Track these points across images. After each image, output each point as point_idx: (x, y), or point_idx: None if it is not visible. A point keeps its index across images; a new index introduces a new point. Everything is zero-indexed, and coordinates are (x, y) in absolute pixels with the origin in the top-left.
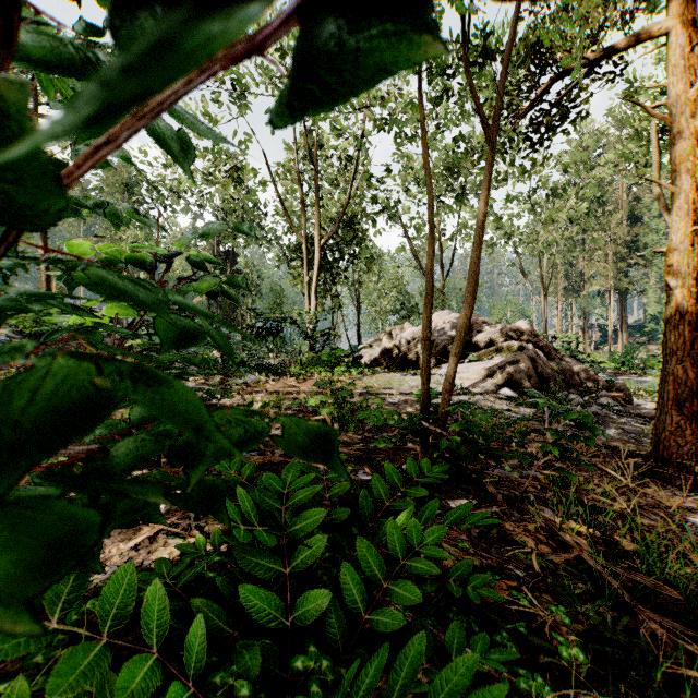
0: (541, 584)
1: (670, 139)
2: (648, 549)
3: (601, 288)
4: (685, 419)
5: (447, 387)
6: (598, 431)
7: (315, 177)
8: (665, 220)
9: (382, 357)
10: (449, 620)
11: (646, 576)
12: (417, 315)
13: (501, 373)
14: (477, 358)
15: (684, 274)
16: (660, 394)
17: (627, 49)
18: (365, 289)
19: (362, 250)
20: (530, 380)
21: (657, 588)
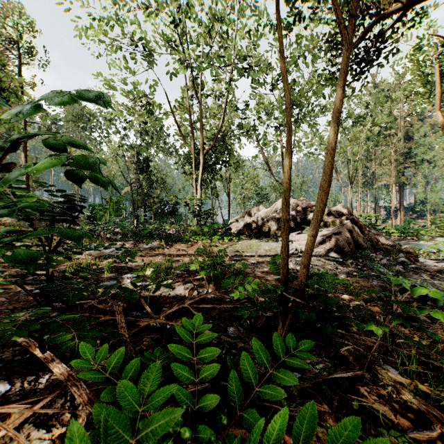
0: None
1: None
2: None
3: (387, 183)
4: None
5: (305, 263)
6: (439, 302)
7: (200, 108)
8: None
9: (245, 228)
10: None
11: None
12: (267, 200)
13: (328, 241)
14: None
15: None
16: None
17: None
18: (234, 183)
19: (231, 157)
20: (349, 245)
21: None
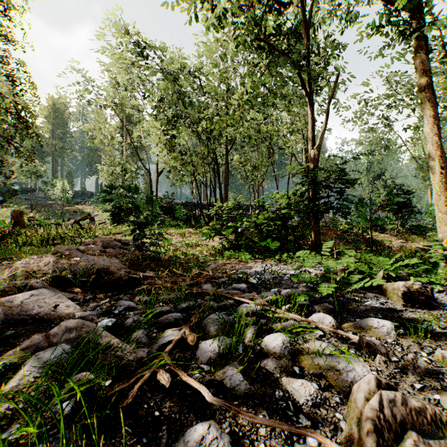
0: None
1: None
2: None
3: None
4: None
5: None
6: None
7: None
8: None
9: None
10: None
11: None
12: None
13: None
14: None
15: None
16: None
17: None
18: None
19: None
20: None
21: None
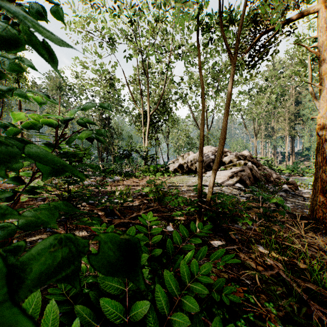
0: (259, 288)
1: (319, 63)
2: (311, 267)
3: (282, 135)
4: (326, 199)
5: (211, 185)
6: (286, 207)
7: (147, 82)
8: (314, 103)
9: (179, 167)
10: (213, 312)
11: (313, 284)
12: (195, 148)
13: (235, 176)
14: (224, 168)
15: (326, 129)
16: (314, 187)
17: (298, 19)
18: (171, 135)
19: (169, 117)
20: (250, 179)
21: (319, 291)
